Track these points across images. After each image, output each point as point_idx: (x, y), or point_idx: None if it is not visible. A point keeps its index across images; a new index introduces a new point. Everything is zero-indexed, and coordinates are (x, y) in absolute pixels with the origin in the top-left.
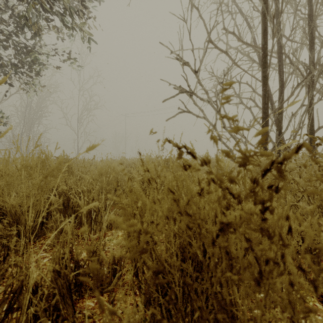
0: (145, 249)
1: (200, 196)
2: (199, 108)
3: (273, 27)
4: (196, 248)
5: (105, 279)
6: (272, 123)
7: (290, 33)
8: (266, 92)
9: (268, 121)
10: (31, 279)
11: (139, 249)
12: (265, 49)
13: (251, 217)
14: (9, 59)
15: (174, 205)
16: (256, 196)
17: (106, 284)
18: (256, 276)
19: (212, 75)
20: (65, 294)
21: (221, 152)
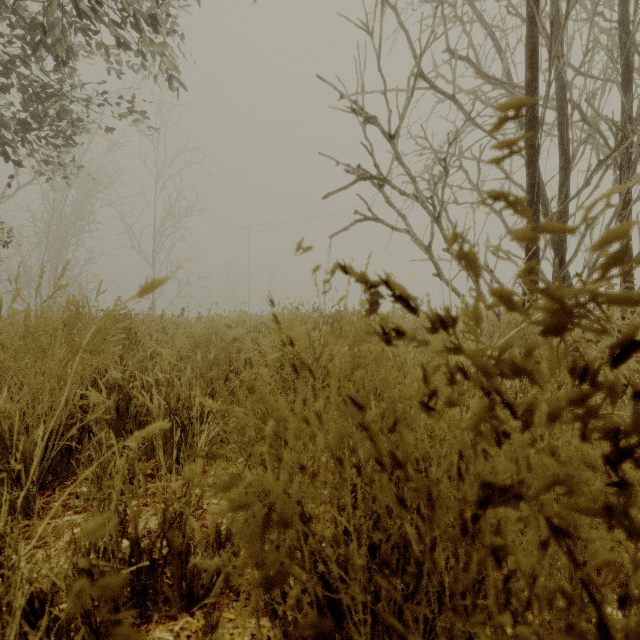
0: (280, 571)
1: (426, 410)
2: (396, 211)
3: (550, 44)
4: (406, 526)
5: (198, 579)
6: (547, 243)
7: (583, 59)
8: (534, 178)
9: (538, 238)
10: (18, 596)
11: (264, 574)
12: (532, 90)
13: (577, 474)
14: (15, 114)
15: (358, 431)
16: (593, 418)
17: (200, 589)
18: (587, 637)
19: (422, 146)
20: (104, 623)
21: (489, 295)
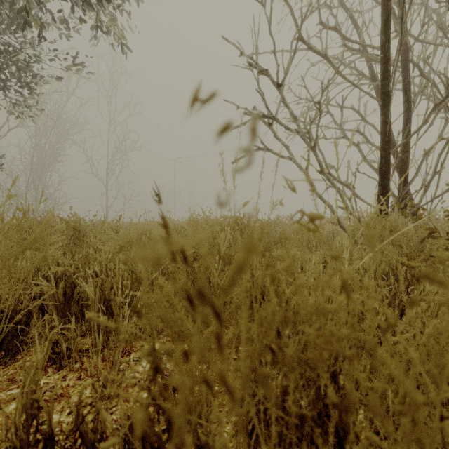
0: None
1: None
2: (282, 143)
3: (402, 11)
4: None
5: None
6: (395, 166)
7: (421, 30)
8: (387, 116)
9: (389, 162)
10: None
11: None
12: (386, 49)
13: None
14: None
15: None
16: None
17: None
18: None
19: (299, 97)
20: None
21: None
